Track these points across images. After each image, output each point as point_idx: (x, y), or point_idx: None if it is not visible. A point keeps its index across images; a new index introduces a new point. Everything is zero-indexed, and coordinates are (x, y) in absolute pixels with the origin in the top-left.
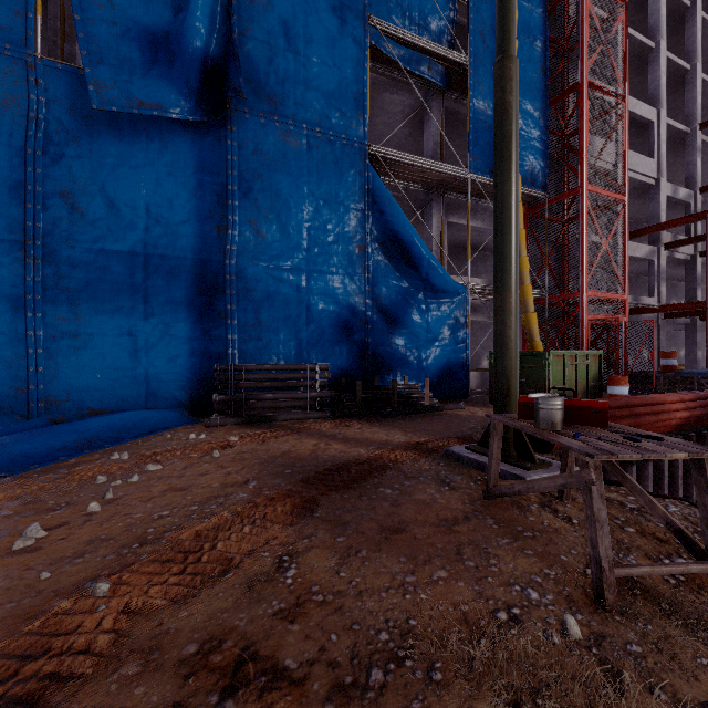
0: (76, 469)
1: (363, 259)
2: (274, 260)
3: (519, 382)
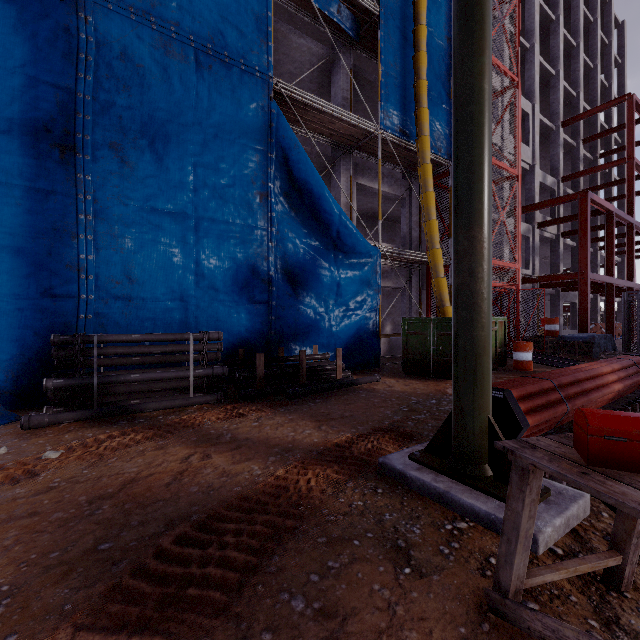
0: None
1: (266, 209)
2: (150, 200)
3: (435, 350)
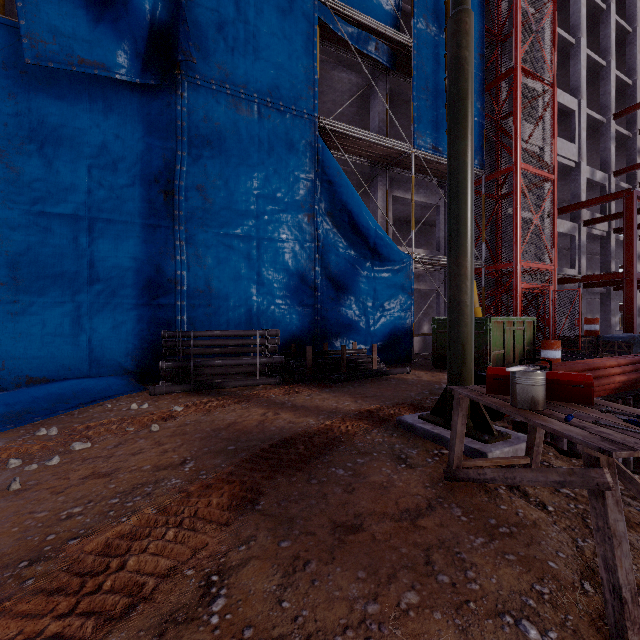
0: None
1: (312, 228)
2: (225, 227)
3: None
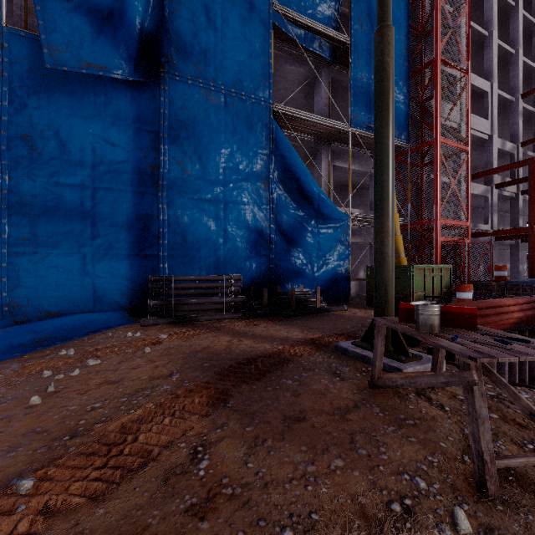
0: (28, 364)
1: (268, 193)
2: (198, 193)
3: None
